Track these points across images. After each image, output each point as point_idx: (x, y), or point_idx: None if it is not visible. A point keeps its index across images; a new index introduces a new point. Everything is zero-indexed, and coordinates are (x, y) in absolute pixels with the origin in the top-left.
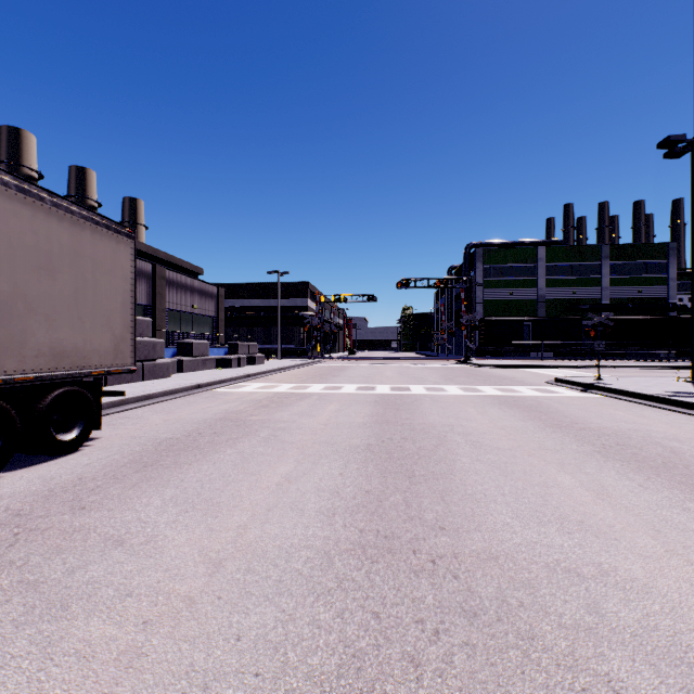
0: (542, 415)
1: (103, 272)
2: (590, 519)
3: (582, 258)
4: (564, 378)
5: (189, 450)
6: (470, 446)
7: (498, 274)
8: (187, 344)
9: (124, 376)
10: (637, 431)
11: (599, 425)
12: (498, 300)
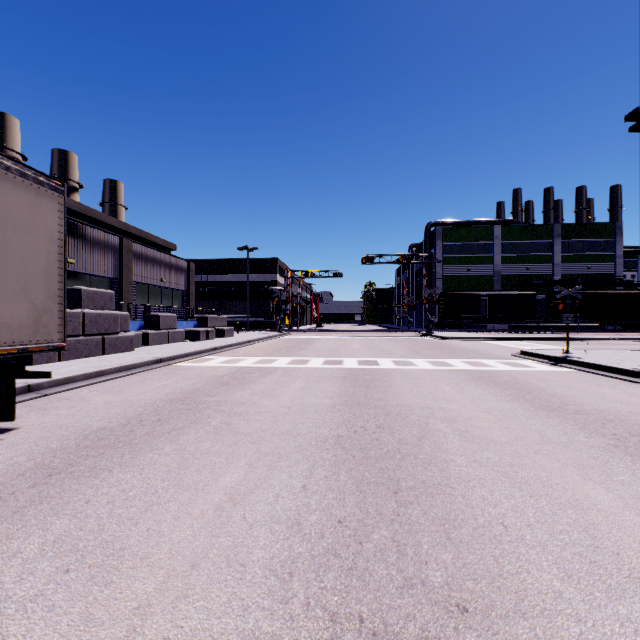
0: (526, 394)
1: (17, 229)
2: None
3: (535, 236)
4: (531, 351)
5: (117, 447)
6: (459, 438)
7: (456, 251)
8: (153, 317)
9: (81, 350)
10: (639, 414)
11: (593, 407)
12: (456, 276)
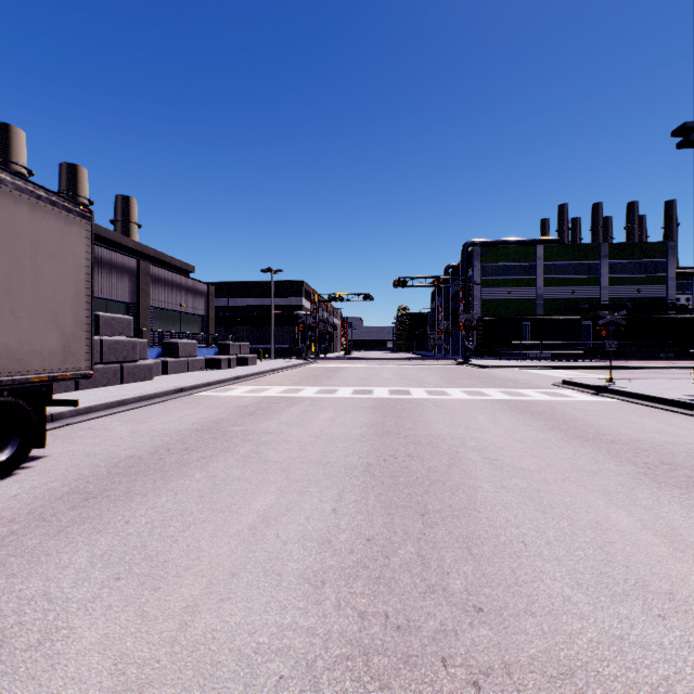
0: (562, 424)
1: (47, 257)
2: (681, 589)
3: (581, 257)
4: (572, 381)
5: (149, 474)
6: (489, 466)
7: (496, 273)
8: (172, 344)
9: (99, 379)
10: (676, 444)
11: (629, 437)
12: (496, 300)
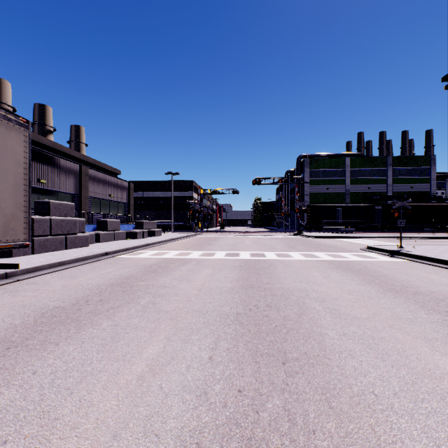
0: (375, 279)
1: None
2: None
3: (374, 165)
4: (374, 247)
5: (66, 323)
6: (329, 315)
7: (319, 176)
8: (103, 222)
9: (49, 246)
10: None
11: (427, 289)
12: (319, 193)
